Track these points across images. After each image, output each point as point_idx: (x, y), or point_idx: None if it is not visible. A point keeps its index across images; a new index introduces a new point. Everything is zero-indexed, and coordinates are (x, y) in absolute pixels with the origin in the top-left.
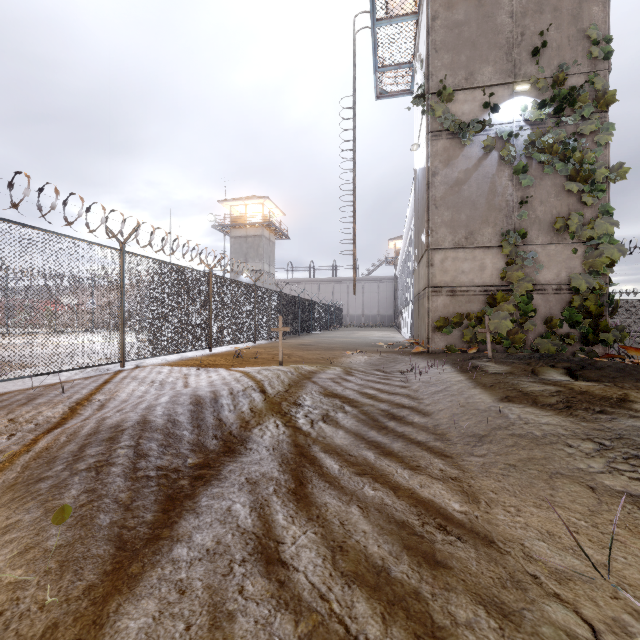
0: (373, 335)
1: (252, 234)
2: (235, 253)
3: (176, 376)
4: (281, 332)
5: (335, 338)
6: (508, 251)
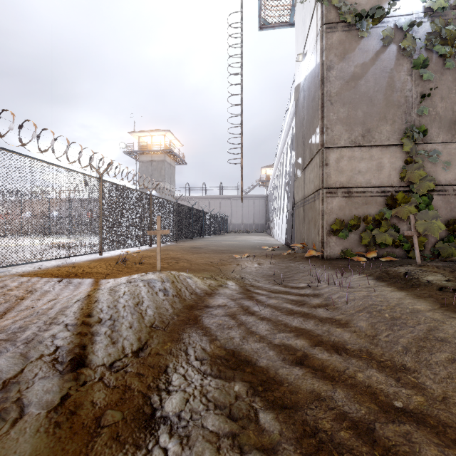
0: (252, 239)
1: (156, 159)
2: (142, 174)
3: (12, 295)
4: (159, 236)
5: (222, 241)
6: (409, 149)
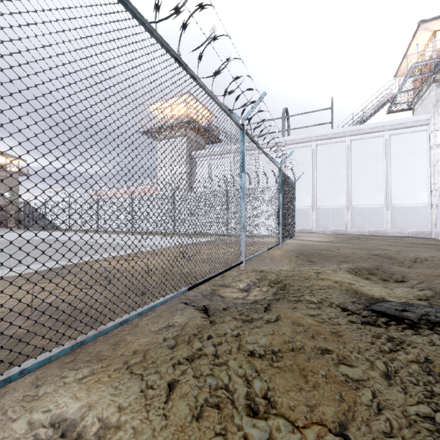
0: None
1: None
2: None
3: None
4: None
5: None
6: None
